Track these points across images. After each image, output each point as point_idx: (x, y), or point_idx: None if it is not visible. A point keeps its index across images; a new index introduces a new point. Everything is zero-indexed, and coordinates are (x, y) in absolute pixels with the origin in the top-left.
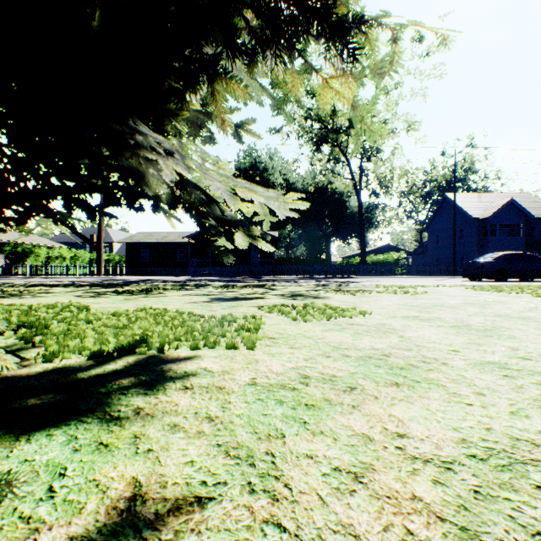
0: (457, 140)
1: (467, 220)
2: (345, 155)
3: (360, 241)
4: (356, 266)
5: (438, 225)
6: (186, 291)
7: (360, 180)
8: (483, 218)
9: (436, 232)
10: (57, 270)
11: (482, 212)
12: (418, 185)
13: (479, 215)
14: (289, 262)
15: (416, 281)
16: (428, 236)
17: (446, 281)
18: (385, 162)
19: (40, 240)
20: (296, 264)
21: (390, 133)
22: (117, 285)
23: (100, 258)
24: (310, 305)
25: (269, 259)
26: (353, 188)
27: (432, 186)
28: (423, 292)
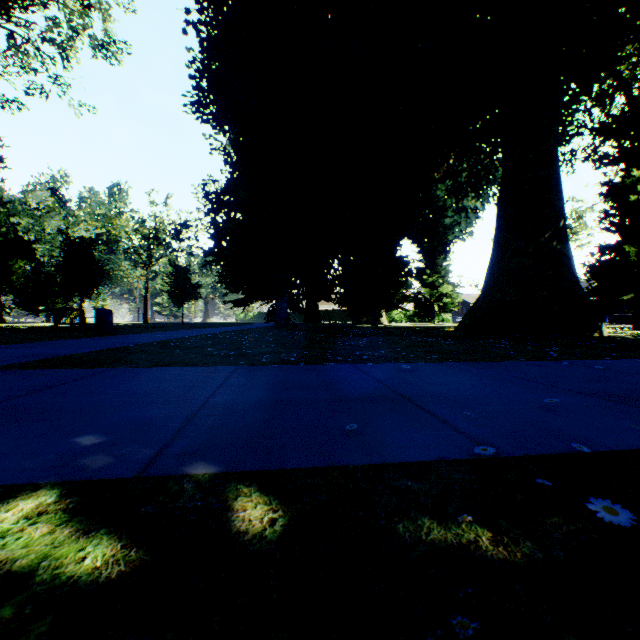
0: None
1: None
2: None
3: None
4: None
5: None
6: None
7: None
8: None
9: None
10: None
11: None
12: None
13: None
14: None
15: None
16: None
17: None
18: None
19: None
20: None
21: None
22: None
23: None
24: None
25: None
26: None
27: None
28: None
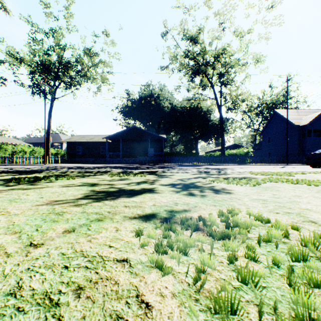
0: (280, 77)
1: (291, 127)
2: (211, 82)
3: (221, 140)
4: (219, 157)
5: (269, 130)
6: (81, 178)
7: (220, 100)
8: (302, 125)
9: (268, 135)
10: (17, 159)
11: (301, 121)
12: (254, 106)
13: (299, 124)
14: (172, 155)
15: (275, 168)
16: (263, 138)
17: (299, 168)
18: (237, 88)
19: (14, 141)
20: (177, 156)
21: (243, 65)
22: (32, 171)
23: (48, 152)
24: (240, 224)
25: (160, 152)
26: (216, 105)
27: (263, 107)
28: (320, 181)
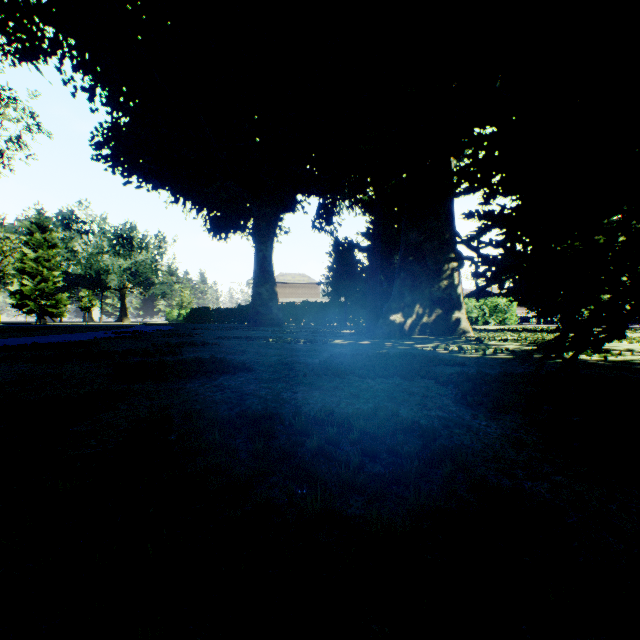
0: None
1: None
2: None
3: None
4: None
5: None
6: None
7: None
8: None
9: None
10: None
11: None
12: None
13: None
14: None
15: None
16: None
17: None
18: None
19: None
20: None
21: None
22: None
23: None
24: None
25: None
26: None
27: None
28: None
